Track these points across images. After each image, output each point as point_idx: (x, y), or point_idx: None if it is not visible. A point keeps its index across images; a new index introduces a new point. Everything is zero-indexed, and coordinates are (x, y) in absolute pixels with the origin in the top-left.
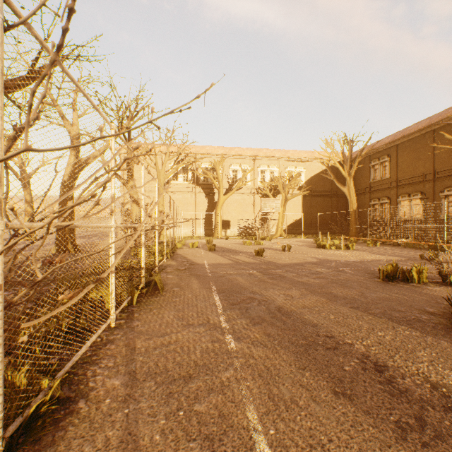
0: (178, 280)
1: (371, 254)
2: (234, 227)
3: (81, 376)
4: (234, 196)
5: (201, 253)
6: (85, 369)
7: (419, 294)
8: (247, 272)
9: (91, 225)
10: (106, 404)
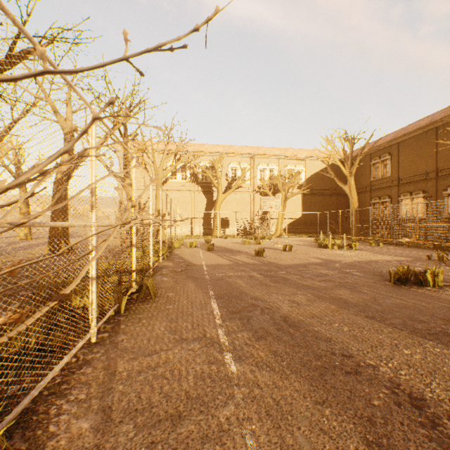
0: (173, 283)
1: (375, 254)
2: (233, 226)
3: (42, 414)
4: (233, 195)
5: (199, 253)
6: (49, 404)
7: (437, 300)
8: (247, 274)
9: (60, 224)
10: None
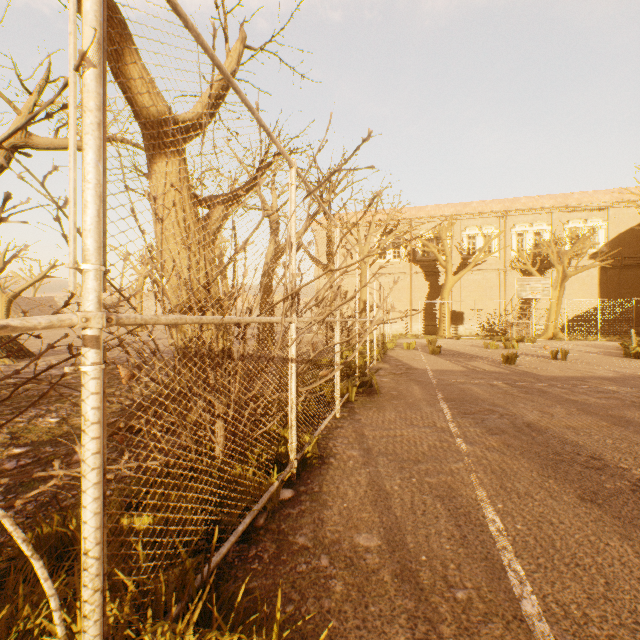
0: (394, 384)
1: None
2: (470, 321)
3: (324, 445)
4: (470, 276)
5: (420, 357)
6: (326, 441)
7: None
8: (487, 382)
9: (327, 320)
10: (350, 463)
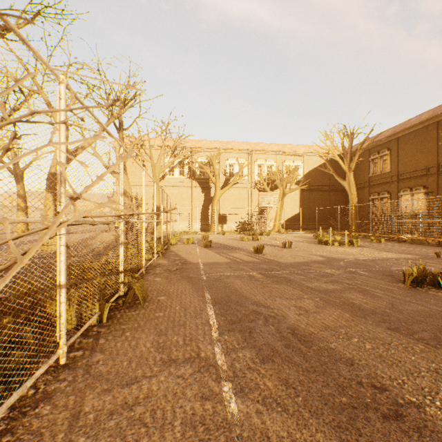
0: (166, 284)
1: (379, 251)
2: (231, 222)
3: None
4: (231, 191)
5: (196, 250)
6: None
7: None
8: (247, 273)
9: None
10: None
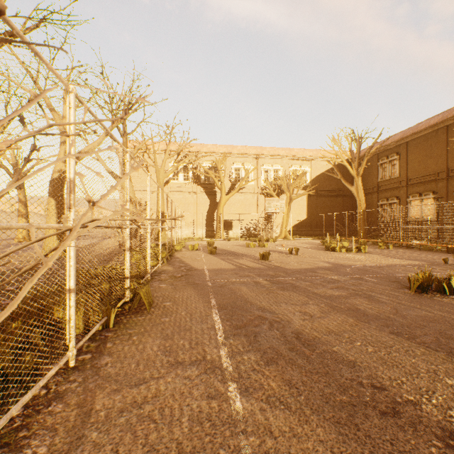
0: (171, 290)
1: (386, 258)
2: (237, 228)
3: None
4: (237, 196)
5: (201, 257)
6: None
7: None
8: (252, 280)
9: (19, 226)
10: None
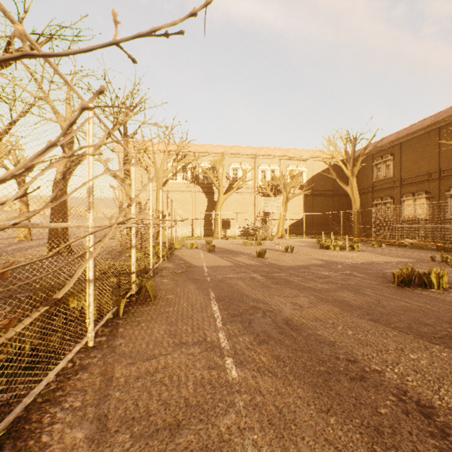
0: (173, 285)
1: (378, 255)
2: (235, 227)
3: (34, 423)
4: (235, 196)
5: (200, 255)
6: (43, 412)
7: (442, 302)
8: (249, 275)
9: (55, 225)
10: None
